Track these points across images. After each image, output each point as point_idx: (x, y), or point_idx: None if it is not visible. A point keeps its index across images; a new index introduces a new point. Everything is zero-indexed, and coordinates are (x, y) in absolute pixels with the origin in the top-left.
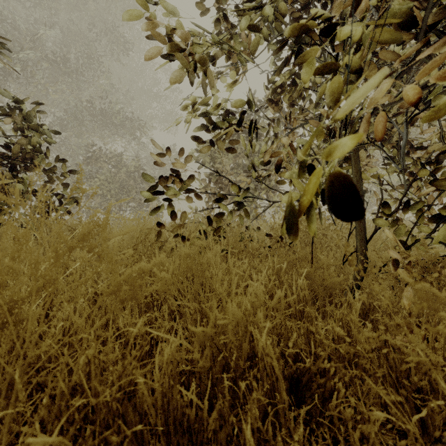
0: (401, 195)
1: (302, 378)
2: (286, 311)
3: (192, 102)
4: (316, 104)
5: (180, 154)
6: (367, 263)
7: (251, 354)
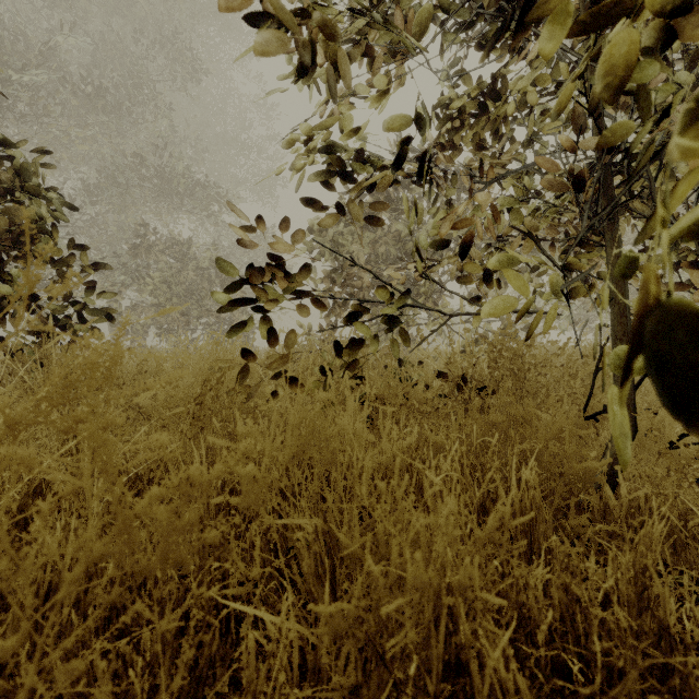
0: None
1: None
2: (514, 546)
3: (307, 134)
4: (528, 141)
5: (285, 227)
6: (635, 428)
7: (453, 664)
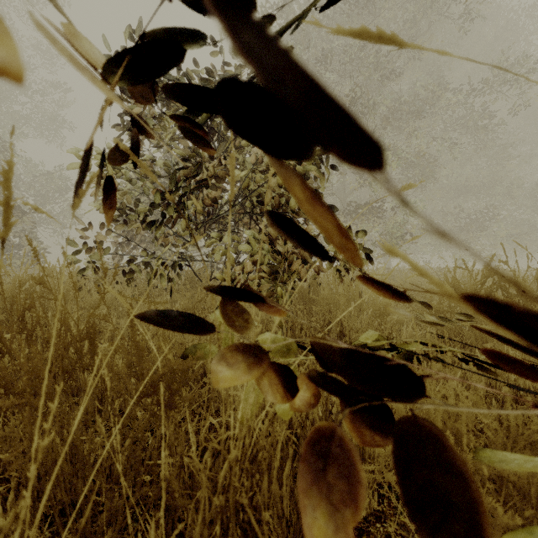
0: None
1: None
2: None
3: None
4: None
5: (100, 228)
6: None
7: None
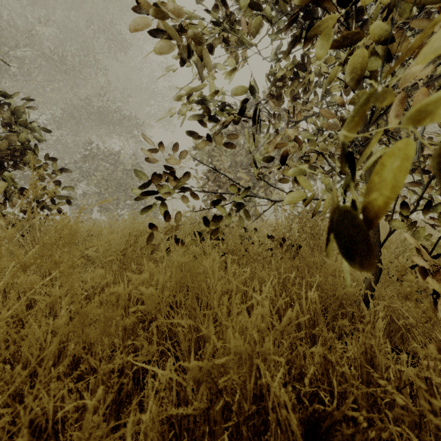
0: (410, 194)
1: (321, 423)
2: (297, 334)
3: (188, 93)
4: (321, 96)
5: (175, 149)
6: (381, 269)
7: (258, 394)
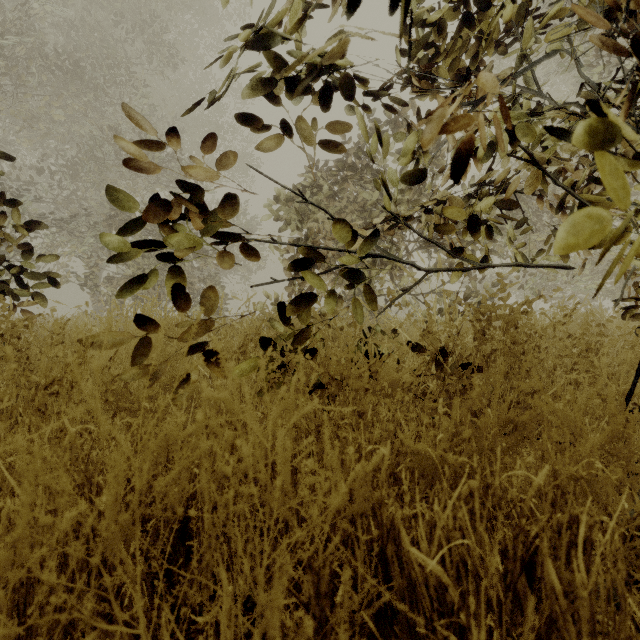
0: None
1: None
2: None
3: (244, 37)
4: (524, 57)
5: (211, 151)
6: None
7: None
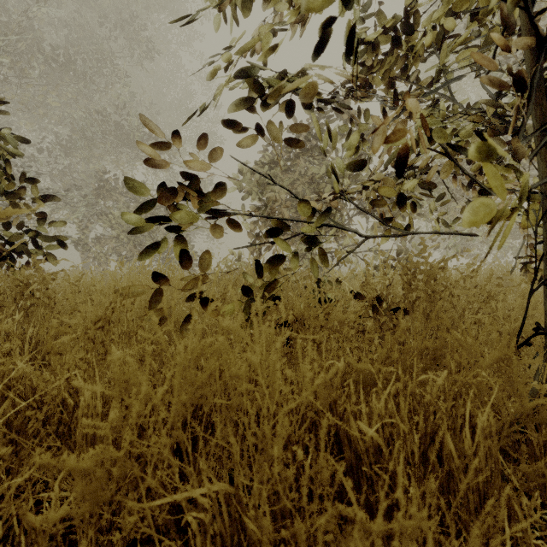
0: None
1: None
2: None
3: (226, 58)
4: (441, 70)
5: (203, 147)
6: None
7: None
